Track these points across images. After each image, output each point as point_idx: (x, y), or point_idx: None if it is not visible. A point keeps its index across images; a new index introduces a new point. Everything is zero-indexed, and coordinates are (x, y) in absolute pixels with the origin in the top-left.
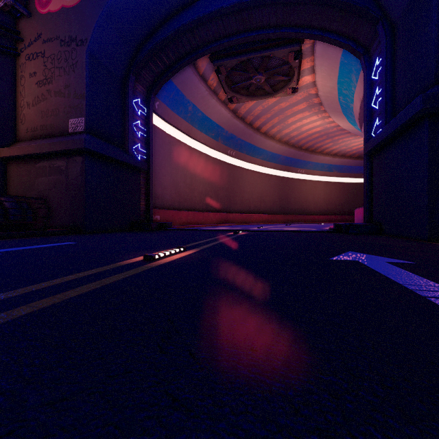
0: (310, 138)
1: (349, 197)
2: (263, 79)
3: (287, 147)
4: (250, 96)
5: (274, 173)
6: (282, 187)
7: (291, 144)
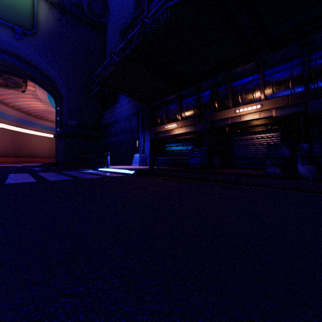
0: (37, 110)
1: None
2: (1, 81)
3: (19, 112)
4: None
5: (7, 127)
6: (15, 138)
7: (23, 111)
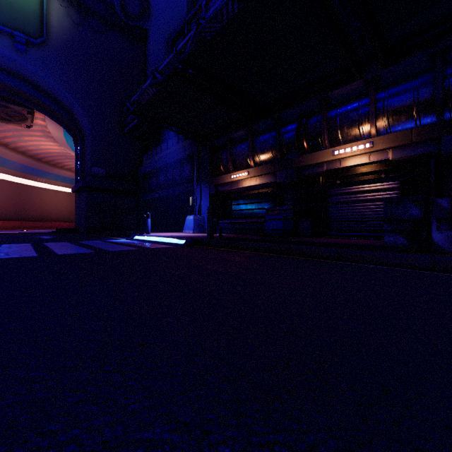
0: (50, 154)
1: None
2: None
3: (24, 157)
4: None
5: (7, 178)
6: (19, 193)
7: (29, 155)
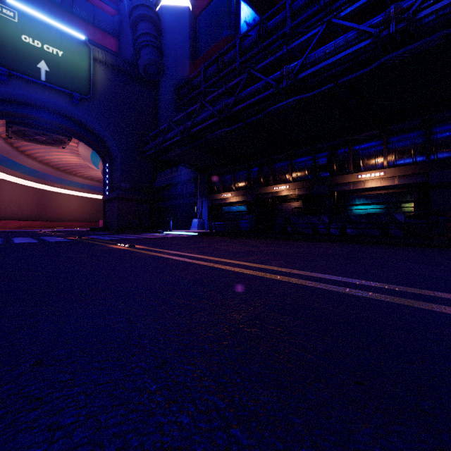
0: (68, 165)
1: (97, 209)
2: (44, 139)
3: (47, 167)
4: (29, 139)
5: (32, 185)
6: (40, 198)
7: (51, 165)
